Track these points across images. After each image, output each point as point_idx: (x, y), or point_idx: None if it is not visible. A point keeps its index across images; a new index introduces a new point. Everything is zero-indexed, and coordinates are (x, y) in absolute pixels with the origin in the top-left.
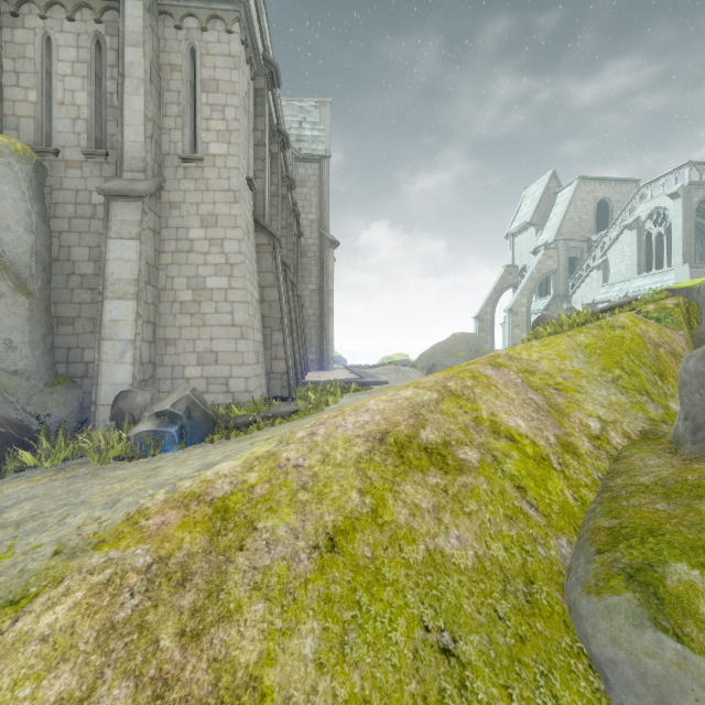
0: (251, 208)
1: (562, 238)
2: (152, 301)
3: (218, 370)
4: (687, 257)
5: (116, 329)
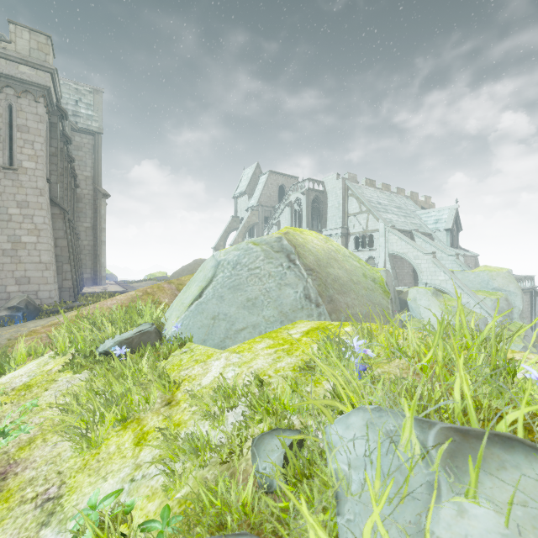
0: (48, 193)
1: (261, 204)
2: None
3: (31, 287)
4: (308, 224)
5: None
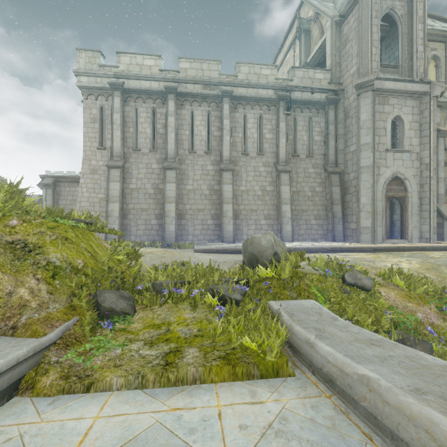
0: (109, 157)
1: None
2: None
3: None
4: None
5: None
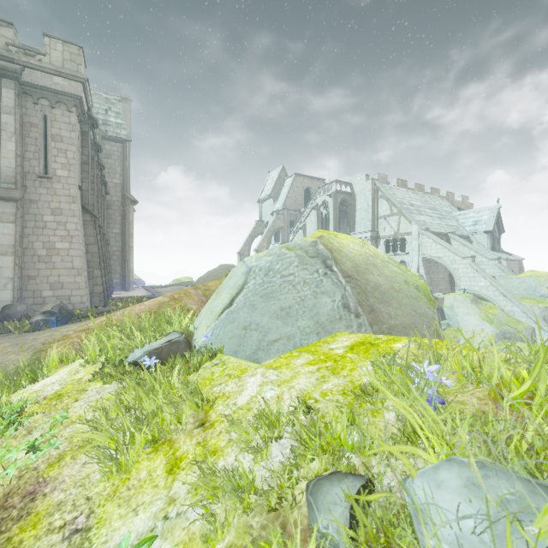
0: (80, 200)
1: (286, 208)
2: (20, 255)
3: (64, 292)
4: (335, 228)
5: (1, 272)
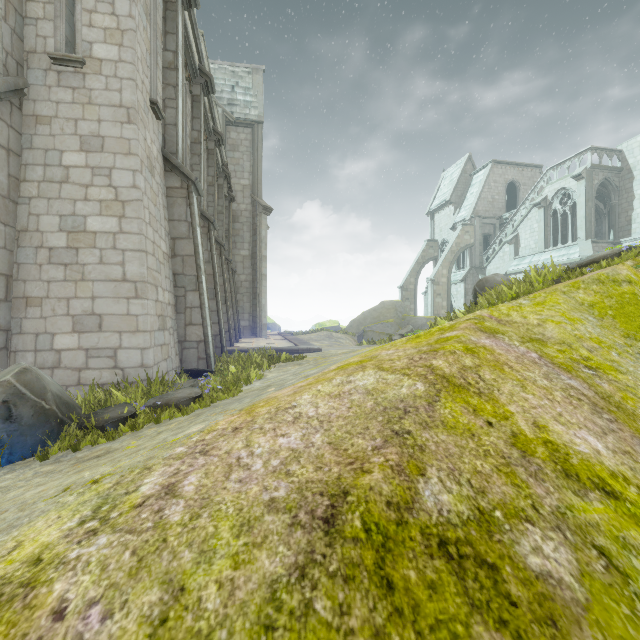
0: (159, 142)
1: (478, 215)
2: (3, 244)
3: (102, 339)
4: (589, 233)
5: None
